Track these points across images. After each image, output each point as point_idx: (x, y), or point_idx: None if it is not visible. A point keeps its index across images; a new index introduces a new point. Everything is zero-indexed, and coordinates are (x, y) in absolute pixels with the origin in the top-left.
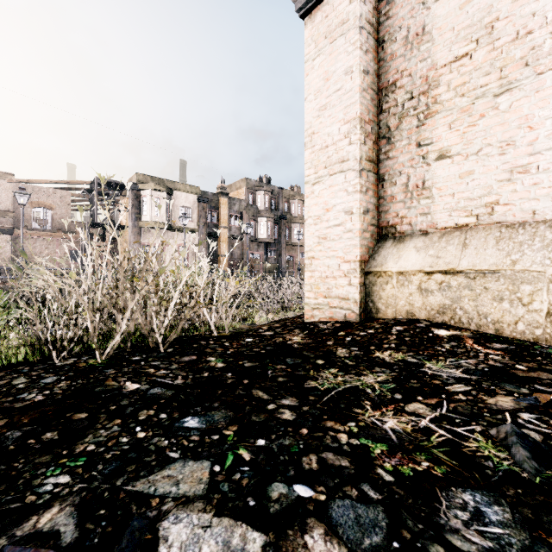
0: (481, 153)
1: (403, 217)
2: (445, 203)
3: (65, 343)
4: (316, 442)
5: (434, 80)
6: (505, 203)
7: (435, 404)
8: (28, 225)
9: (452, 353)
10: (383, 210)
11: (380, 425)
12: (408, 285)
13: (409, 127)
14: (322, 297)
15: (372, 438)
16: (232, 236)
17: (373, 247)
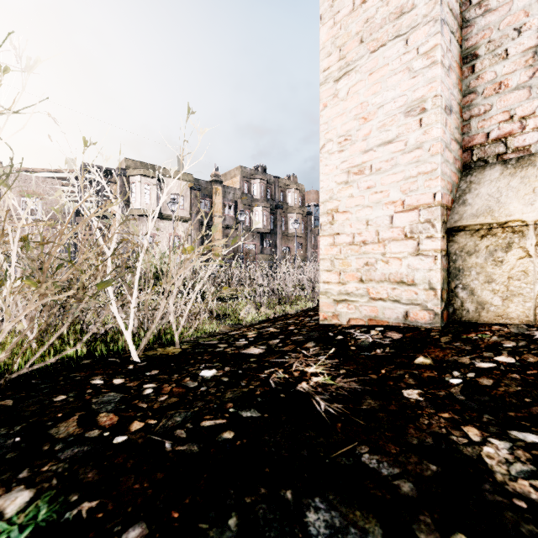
0: None
1: (525, 118)
2: None
3: None
4: None
5: None
6: None
7: None
8: (16, 215)
9: None
10: (474, 115)
11: None
12: None
13: None
14: (354, 282)
15: None
16: (226, 226)
17: (457, 183)
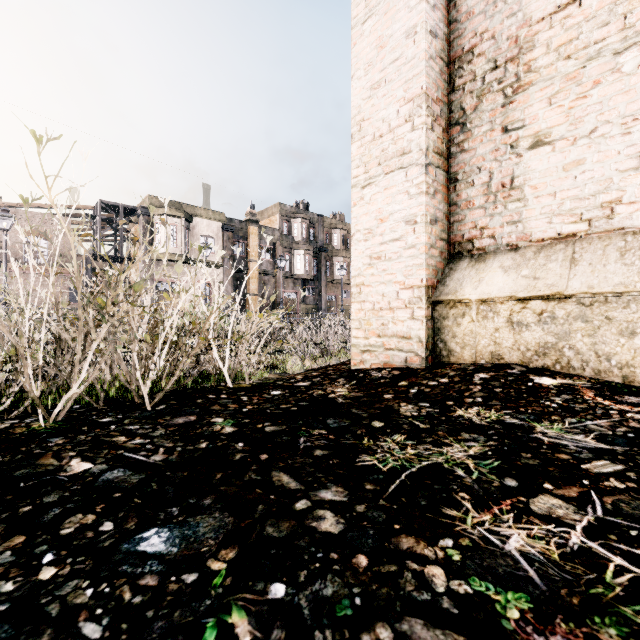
0: (596, 135)
1: (483, 228)
2: (543, 207)
3: (5, 398)
4: (385, 590)
5: (527, 41)
6: (632, 202)
7: (580, 499)
8: (18, 258)
9: (569, 410)
10: (455, 221)
11: (500, 545)
12: (493, 317)
13: (491, 107)
14: (374, 337)
15: (492, 578)
16: (263, 272)
17: (443, 268)
